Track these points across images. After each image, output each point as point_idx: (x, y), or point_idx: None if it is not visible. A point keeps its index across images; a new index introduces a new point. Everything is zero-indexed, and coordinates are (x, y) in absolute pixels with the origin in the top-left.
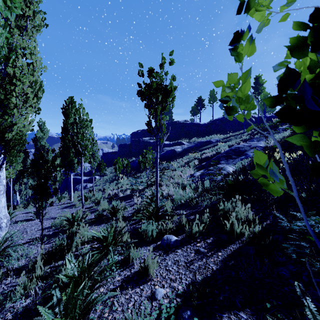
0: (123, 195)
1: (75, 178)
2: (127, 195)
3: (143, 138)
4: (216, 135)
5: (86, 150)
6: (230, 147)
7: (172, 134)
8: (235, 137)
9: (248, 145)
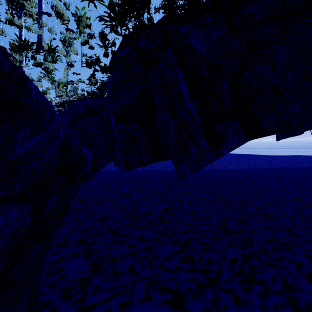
0: None
1: None
2: None
3: None
4: None
5: None
6: None
7: None
8: None
9: None
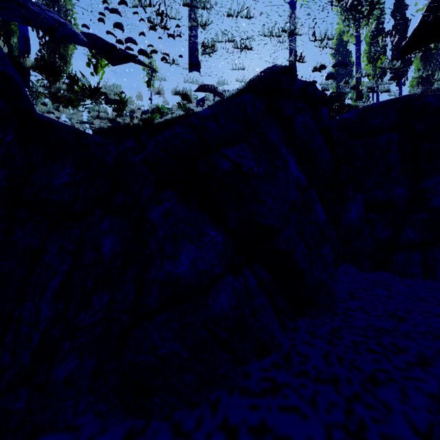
0: None
1: None
2: None
3: None
4: None
5: None
6: None
7: None
8: None
9: None
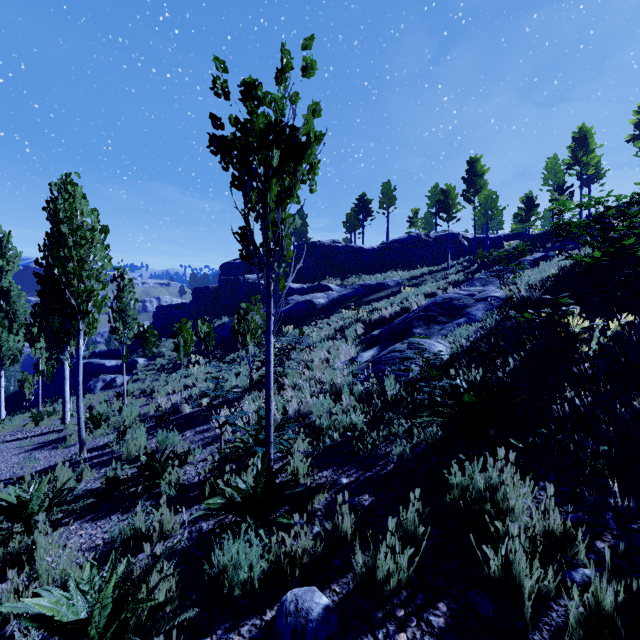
0: (193, 409)
1: (88, 364)
2: (201, 409)
3: (245, 276)
4: (395, 272)
5: (93, 304)
6: (427, 297)
7: (308, 268)
8: (432, 276)
9: (466, 293)
